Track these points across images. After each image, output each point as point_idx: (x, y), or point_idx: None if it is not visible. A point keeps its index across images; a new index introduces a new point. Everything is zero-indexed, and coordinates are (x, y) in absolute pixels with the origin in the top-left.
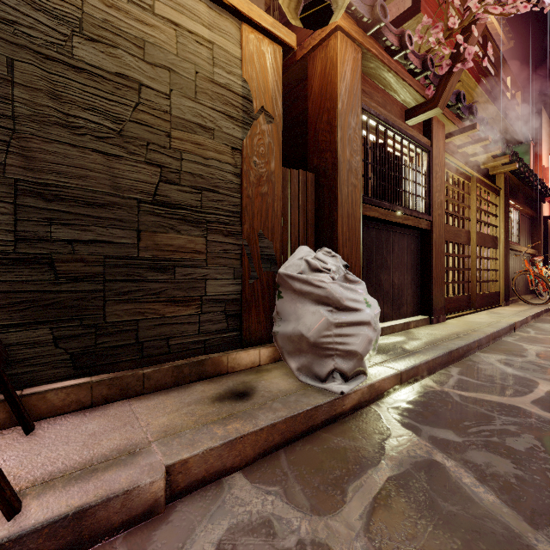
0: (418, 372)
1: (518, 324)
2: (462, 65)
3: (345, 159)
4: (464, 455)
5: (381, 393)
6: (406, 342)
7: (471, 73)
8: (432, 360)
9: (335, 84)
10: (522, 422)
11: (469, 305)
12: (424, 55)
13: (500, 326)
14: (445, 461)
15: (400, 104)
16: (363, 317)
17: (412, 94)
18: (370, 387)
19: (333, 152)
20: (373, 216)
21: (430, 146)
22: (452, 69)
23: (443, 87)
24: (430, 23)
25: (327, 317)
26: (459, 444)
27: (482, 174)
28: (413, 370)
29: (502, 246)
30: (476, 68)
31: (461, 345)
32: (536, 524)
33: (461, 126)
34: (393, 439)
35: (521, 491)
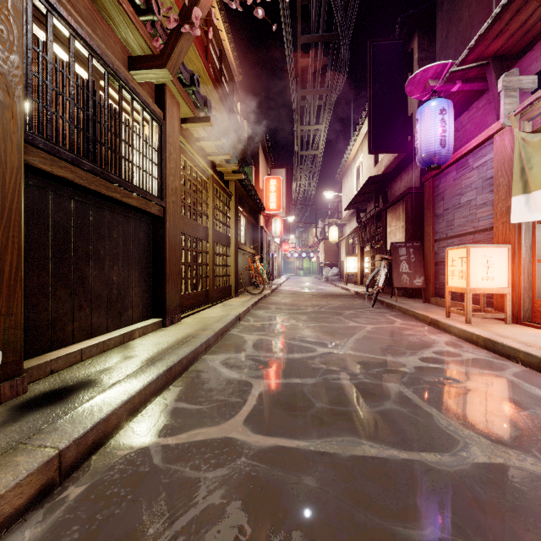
0: (110, 425)
1: (243, 314)
2: (191, 30)
3: None
4: None
5: None
6: (115, 366)
7: (209, 73)
8: (139, 393)
9: None
10: (231, 473)
11: (207, 299)
12: None
13: (228, 320)
14: None
15: (122, 43)
16: None
17: (136, 35)
18: None
19: None
20: (61, 175)
21: (164, 119)
22: (181, 30)
23: (172, 46)
24: None
25: None
26: None
27: (219, 176)
28: (97, 429)
29: (234, 245)
30: (214, 74)
31: (186, 354)
32: None
33: (197, 115)
34: None
35: None
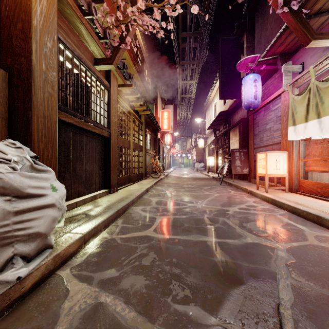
0: (98, 230)
1: (149, 188)
2: (125, 46)
3: (41, 69)
4: (119, 285)
5: (66, 257)
6: (93, 209)
7: (131, 58)
8: (107, 219)
9: (30, 1)
10: (149, 245)
11: (130, 180)
12: (105, 28)
13: (142, 191)
14: (107, 298)
15: (91, 53)
16: (48, 201)
17: (98, 49)
18: (56, 257)
19: (28, 59)
20: (69, 121)
21: (110, 87)
22: (120, 45)
23: (116, 54)
24: (108, 10)
25: (4, 207)
26: (117, 278)
27: (136, 112)
28: (94, 230)
29: (144, 150)
30: (133, 57)
31: (124, 205)
32: (154, 319)
33: (125, 83)
34: (69, 299)
35: (147, 296)
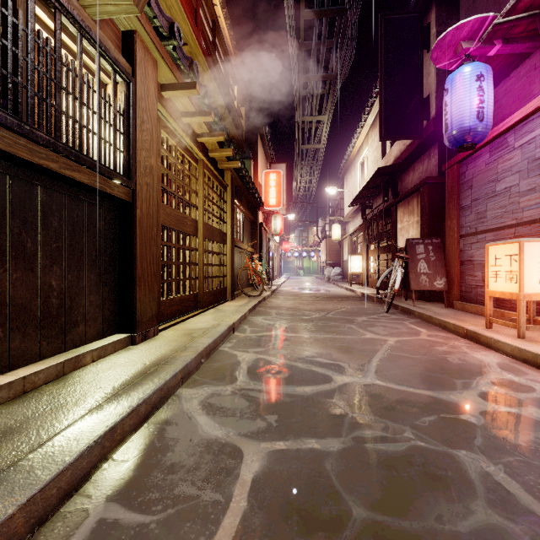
0: None
1: (237, 323)
2: None
3: None
4: None
5: None
6: (20, 428)
7: (198, 41)
8: (27, 503)
9: None
10: None
11: (197, 305)
12: None
13: (218, 333)
14: None
15: None
16: None
17: None
18: None
19: None
20: None
21: (133, 76)
22: None
23: None
24: None
25: None
26: None
27: (211, 163)
28: None
29: (229, 242)
30: (205, 44)
31: (146, 397)
32: None
33: (181, 81)
34: None
35: None
